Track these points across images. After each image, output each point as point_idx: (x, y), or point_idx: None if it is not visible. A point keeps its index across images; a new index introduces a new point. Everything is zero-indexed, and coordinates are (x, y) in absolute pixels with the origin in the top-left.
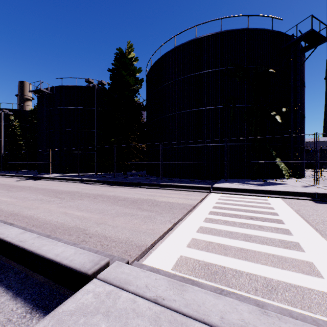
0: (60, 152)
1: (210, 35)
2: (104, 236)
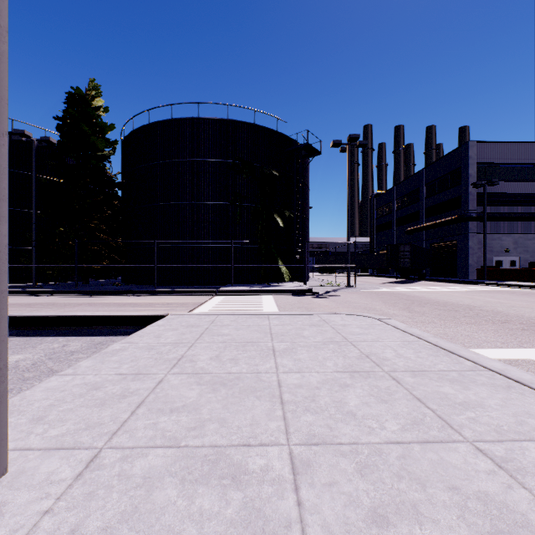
0: None
1: (215, 119)
2: None
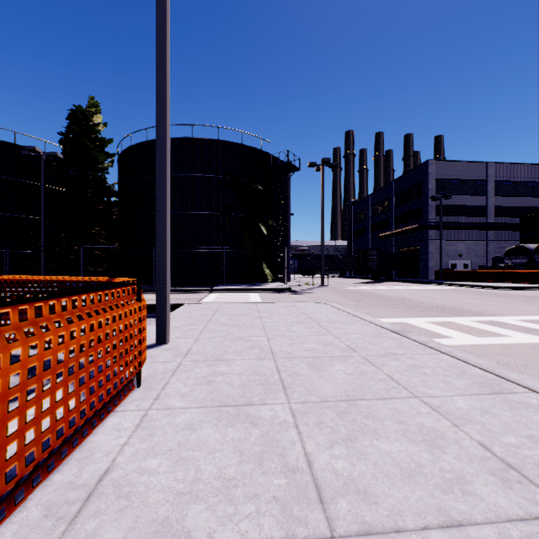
0: None
1: (207, 140)
2: None
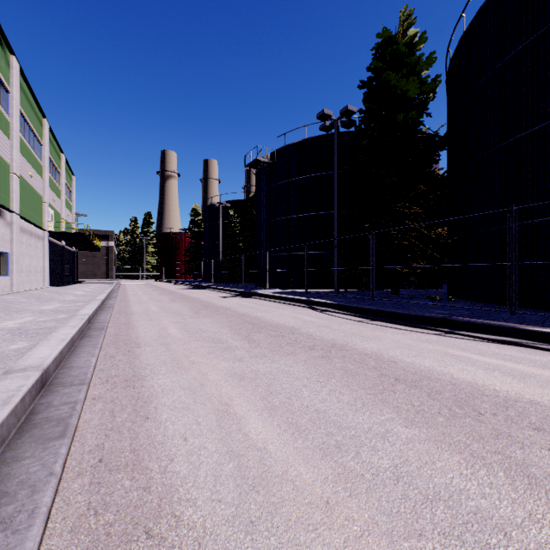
0: (282, 254)
1: None
2: None
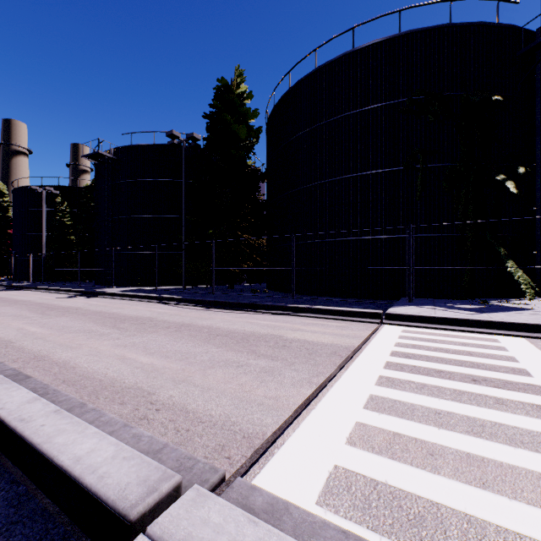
0: (129, 252)
1: (379, 42)
2: (183, 410)
